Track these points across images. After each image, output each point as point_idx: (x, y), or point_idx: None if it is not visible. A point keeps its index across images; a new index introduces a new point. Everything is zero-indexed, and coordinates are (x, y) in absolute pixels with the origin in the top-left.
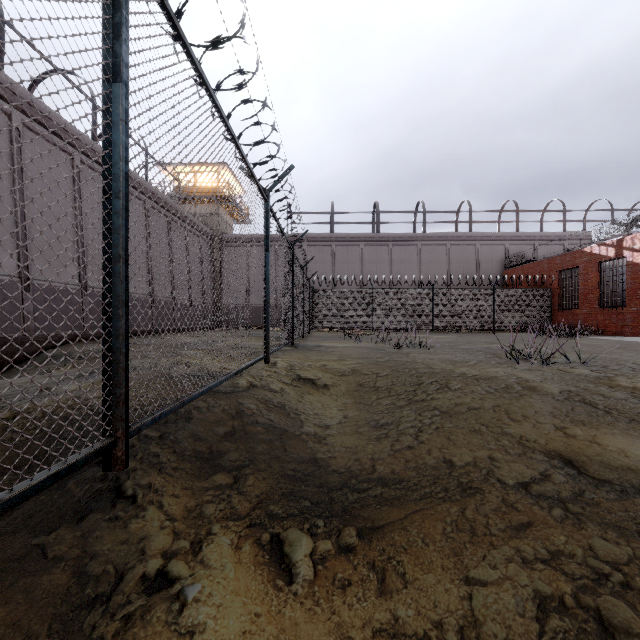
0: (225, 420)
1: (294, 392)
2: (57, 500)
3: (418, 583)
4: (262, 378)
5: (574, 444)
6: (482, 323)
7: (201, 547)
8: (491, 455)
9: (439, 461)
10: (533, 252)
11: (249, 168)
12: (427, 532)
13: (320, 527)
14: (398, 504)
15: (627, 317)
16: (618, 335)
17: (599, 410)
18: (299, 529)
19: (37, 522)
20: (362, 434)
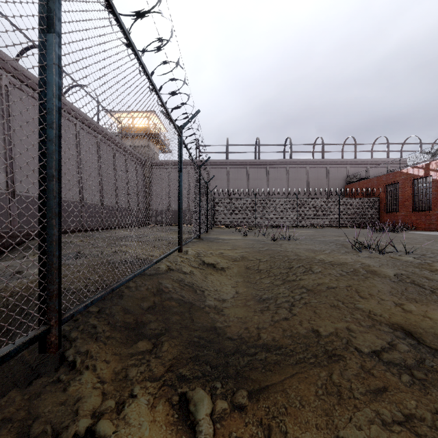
0: (148, 297)
1: (200, 273)
2: (12, 367)
3: None
4: (177, 263)
5: (411, 318)
6: (331, 222)
7: (124, 407)
8: (348, 327)
9: (309, 331)
10: (366, 172)
11: (167, 111)
12: (303, 394)
13: (218, 388)
14: (279, 368)
15: (432, 218)
16: (426, 230)
17: (426, 290)
18: (202, 390)
19: None
20: (250, 307)
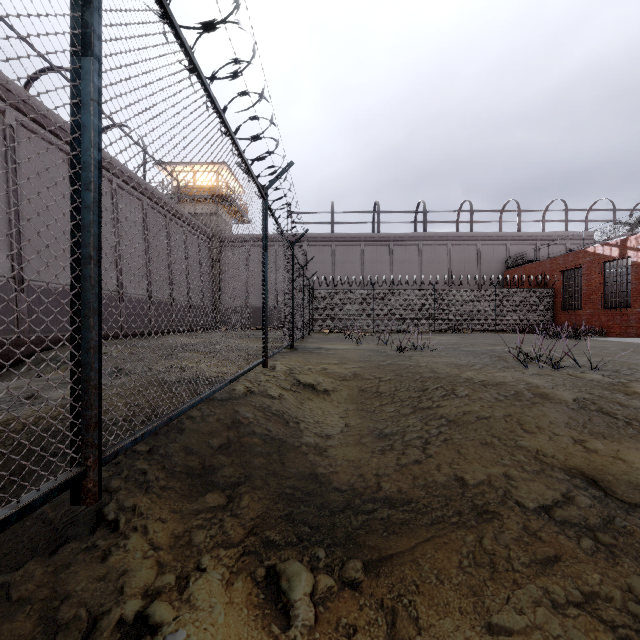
0: (220, 431)
1: (293, 398)
2: (29, 528)
3: (434, 630)
4: (260, 383)
5: (596, 460)
6: (484, 324)
7: (188, 583)
8: (506, 472)
9: (450, 479)
10: (535, 252)
11: (246, 164)
12: (441, 566)
13: (321, 558)
14: (407, 530)
15: (631, 318)
16: (622, 336)
17: (619, 421)
18: (298, 560)
19: (4, 555)
20: (365, 445)
